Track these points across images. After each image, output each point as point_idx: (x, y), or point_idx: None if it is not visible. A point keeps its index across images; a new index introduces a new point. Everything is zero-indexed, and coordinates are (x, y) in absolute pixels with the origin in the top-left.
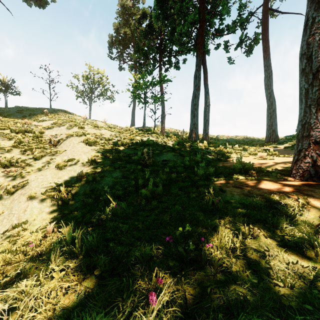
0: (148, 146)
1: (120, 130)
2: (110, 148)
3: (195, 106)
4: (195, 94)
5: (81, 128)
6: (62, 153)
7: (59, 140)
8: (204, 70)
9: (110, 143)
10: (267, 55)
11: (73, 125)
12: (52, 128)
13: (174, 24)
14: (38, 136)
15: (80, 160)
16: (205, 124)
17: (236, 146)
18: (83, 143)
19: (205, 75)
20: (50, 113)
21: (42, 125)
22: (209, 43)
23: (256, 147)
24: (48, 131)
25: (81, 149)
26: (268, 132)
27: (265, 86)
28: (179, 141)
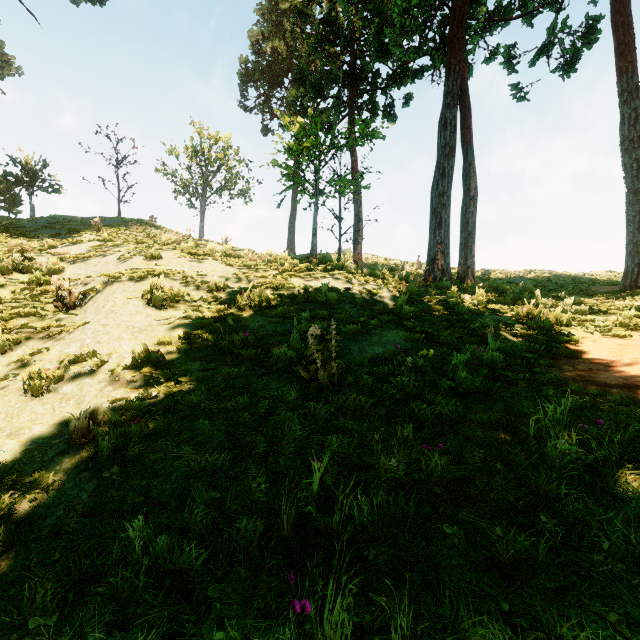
0: (323, 307)
1: (252, 261)
2: (213, 314)
3: (442, 197)
4: (442, 167)
5: (153, 259)
6: (75, 331)
7: (87, 290)
8: (462, 108)
9: (219, 299)
10: (630, 62)
11: (135, 252)
12: (86, 260)
13: (385, 6)
14: (40, 280)
15: (110, 357)
16: (466, 243)
17: (568, 301)
18: (142, 299)
19: (466, 121)
20: (113, 227)
21: (68, 252)
22: (479, 36)
23: (607, 302)
24: (74, 268)
25: (128, 320)
26: (633, 262)
27: (623, 144)
28: (409, 289)
